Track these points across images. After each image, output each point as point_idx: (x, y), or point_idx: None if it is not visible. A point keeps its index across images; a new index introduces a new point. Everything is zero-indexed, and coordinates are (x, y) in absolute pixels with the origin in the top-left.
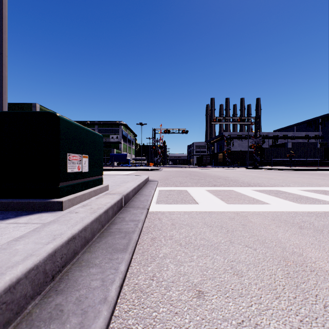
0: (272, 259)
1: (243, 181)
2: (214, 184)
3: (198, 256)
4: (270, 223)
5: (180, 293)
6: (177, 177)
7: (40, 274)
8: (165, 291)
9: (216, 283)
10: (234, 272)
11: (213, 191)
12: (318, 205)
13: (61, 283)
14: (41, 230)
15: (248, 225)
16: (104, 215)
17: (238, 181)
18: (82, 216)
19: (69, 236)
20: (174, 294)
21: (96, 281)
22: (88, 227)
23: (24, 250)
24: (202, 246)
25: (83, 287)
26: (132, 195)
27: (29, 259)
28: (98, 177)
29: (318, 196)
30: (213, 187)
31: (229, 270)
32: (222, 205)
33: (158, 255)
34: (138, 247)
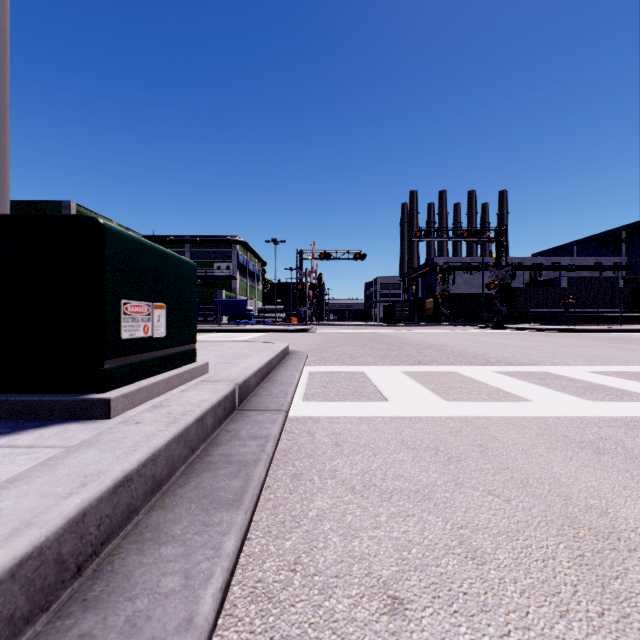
0: (545, 523)
1: (476, 353)
2: (418, 360)
3: (389, 516)
4: (535, 442)
5: (352, 602)
6: (345, 346)
7: (48, 566)
8: (320, 597)
9: (430, 579)
10: (466, 553)
11: (417, 374)
12: (628, 403)
13: (96, 582)
14: (59, 464)
15: (490, 446)
16: (195, 427)
17: (465, 354)
18: (149, 430)
19: (118, 477)
20: (339, 606)
21: (172, 577)
22: (161, 454)
23: (15, 512)
24: (397, 493)
25: (142, 591)
26: (256, 383)
27: (22, 536)
28: (187, 348)
29: (626, 384)
30: (416, 366)
31: (455, 548)
32: (436, 403)
33: (307, 514)
34: (265, 494)
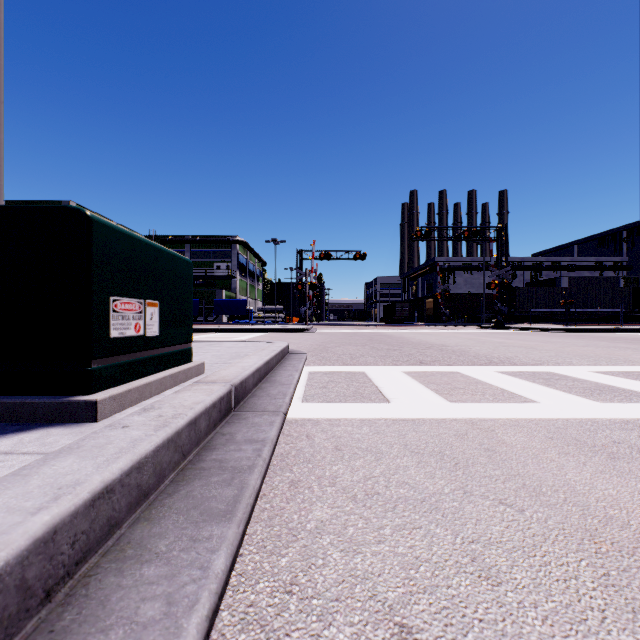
0: (563, 537)
1: (478, 353)
2: (420, 360)
3: (394, 529)
4: (545, 446)
5: (355, 631)
6: (345, 346)
7: (8, 595)
8: (319, 625)
9: (441, 603)
10: (480, 572)
11: (419, 374)
12: (638, 405)
13: (67, 609)
14: (33, 473)
15: (499, 450)
16: (187, 431)
17: (467, 354)
18: (136, 435)
19: (96, 489)
20: (340, 636)
21: (152, 603)
22: (148, 461)
23: None
24: (402, 502)
25: (118, 620)
26: (254, 384)
27: None
28: (182, 347)
29: (634, 384)
30: (417, 366)
31: (467, 566)
32: (440, 405)
33: (305, 526)
34: (260, 503)
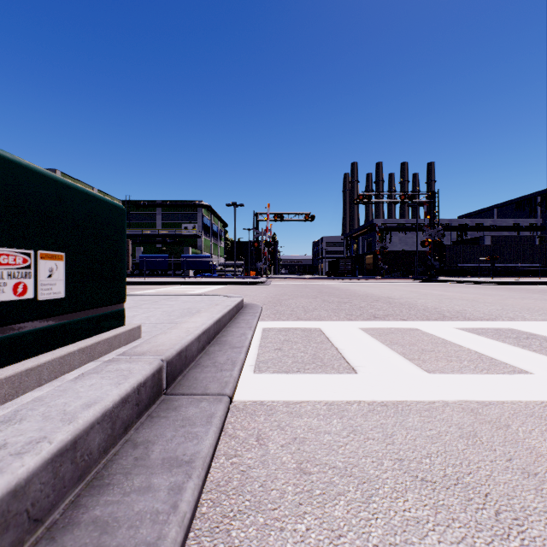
0: None
1: (426, 306)
2: (373, 314)
3: None
4: None
5: None
6: (298, 298)
7: None
8: None
9: None
10: None
11: (378, 332)
12: None
13: None
14: None
15: (544, 475)
16: (47, 473)
17: (416, 307)
18: None
19: None
20: None
21: None
22: None
23: None
24: None
25: None
26: (200, 349)
27: None
28: (108, 309)
29: None
30: (372, 321)
31: None
32: (417, 377)
33: None
34: None
